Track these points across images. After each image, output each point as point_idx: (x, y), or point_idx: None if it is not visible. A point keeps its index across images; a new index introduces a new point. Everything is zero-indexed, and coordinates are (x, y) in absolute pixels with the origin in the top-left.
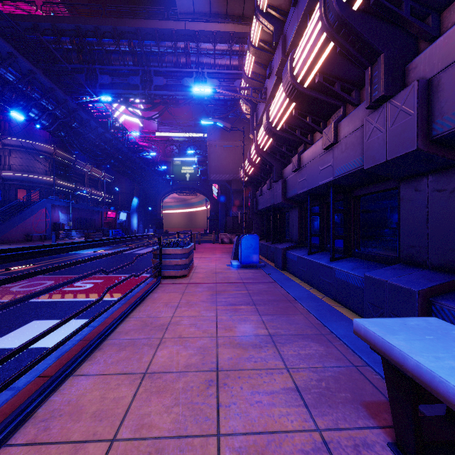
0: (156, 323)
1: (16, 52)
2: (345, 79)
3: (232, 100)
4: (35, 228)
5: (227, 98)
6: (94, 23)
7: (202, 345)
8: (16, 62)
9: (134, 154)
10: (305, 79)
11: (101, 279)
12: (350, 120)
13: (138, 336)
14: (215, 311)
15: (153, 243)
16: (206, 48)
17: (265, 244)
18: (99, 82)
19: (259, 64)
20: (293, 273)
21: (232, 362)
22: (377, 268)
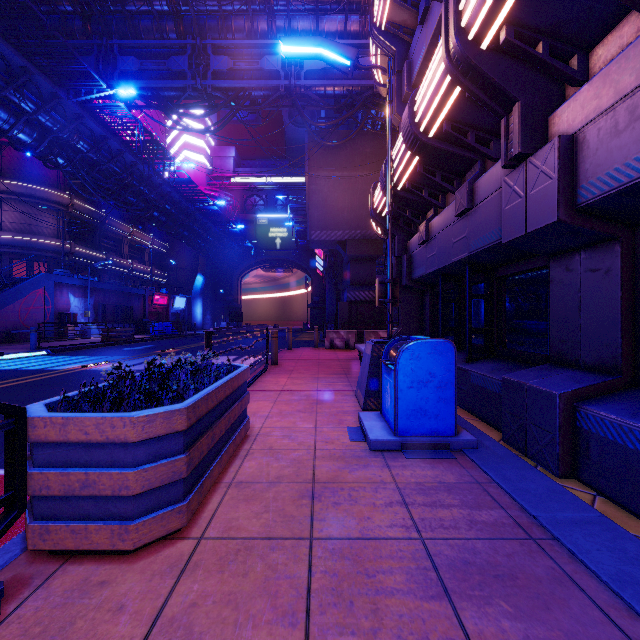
0: None
1: None
2: None
3: (348, 95)
4: (25, 321)
5: (340, 91)
6: None
7: None
8: None
9: (192, 204)
10: None
11: None
12: None
13: None
14: None
15: None
16: None
17: None
18: (118, 69)
19: None
20: None
21: None
22: None
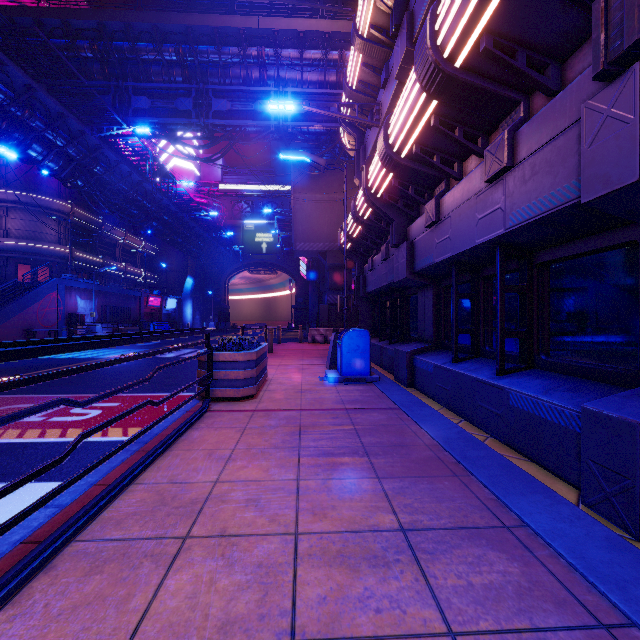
0: (182, 496)
1: (5, 58)
2: (535, 42)
3: (327, 133)
4: (41, 321)
5: (321, 130)
6: (124, 19)
7: (266, 557)
8: (6, 72)
9: (187, 214)
10: (458, 49)
11: (117, 400)
12: (544, 120)
13: (139, 532)
14: (297, 468)
15: (193, 344)
16: (289, 56)
17: (378, 344)
18: (132, 107)
19: (369, 67)
20: (427, 392)
21: (327, 614)
22: (594, 391)
